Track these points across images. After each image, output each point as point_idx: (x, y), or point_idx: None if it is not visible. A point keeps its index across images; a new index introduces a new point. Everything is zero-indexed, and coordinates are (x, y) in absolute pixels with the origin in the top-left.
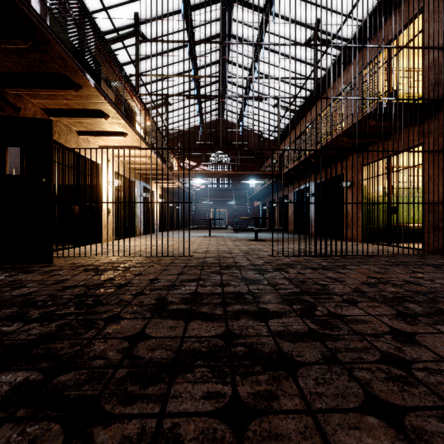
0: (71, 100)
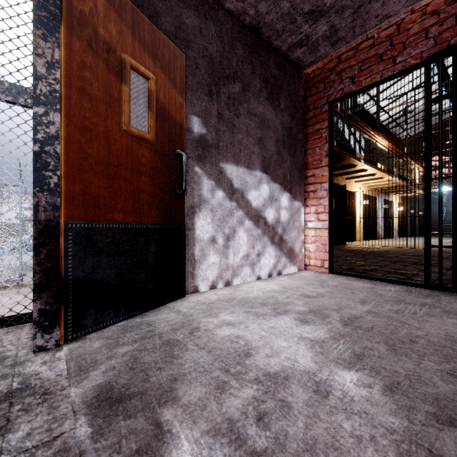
0: (349, 169)
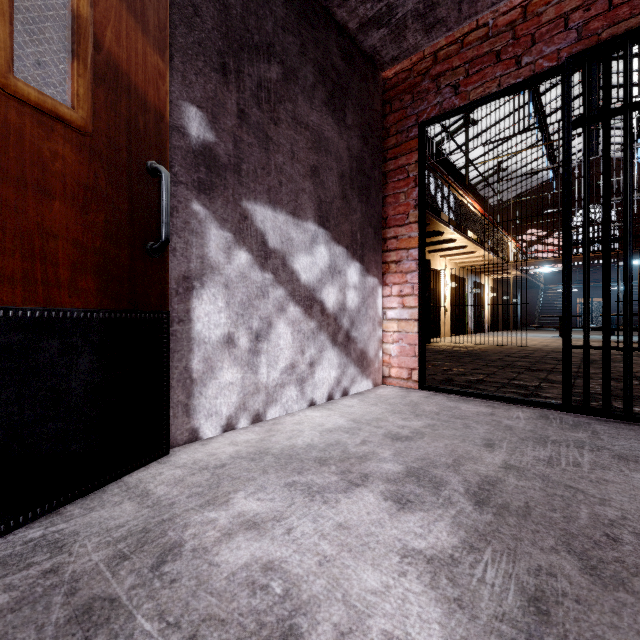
0: (434, 238)
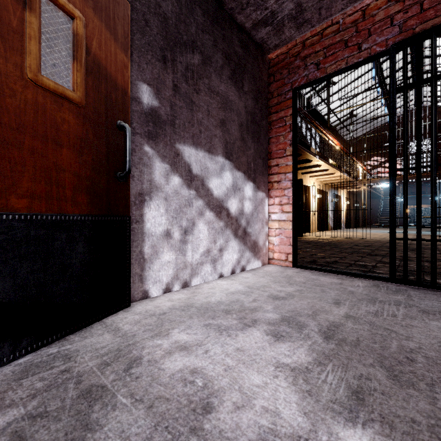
0: (305, 164)
